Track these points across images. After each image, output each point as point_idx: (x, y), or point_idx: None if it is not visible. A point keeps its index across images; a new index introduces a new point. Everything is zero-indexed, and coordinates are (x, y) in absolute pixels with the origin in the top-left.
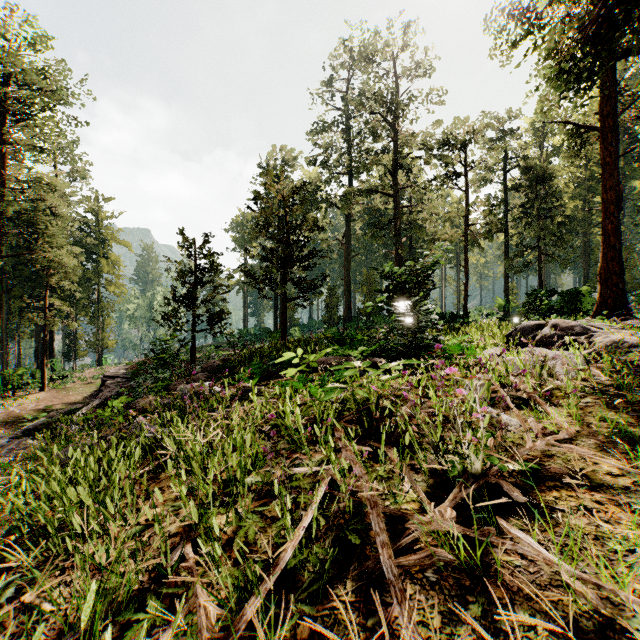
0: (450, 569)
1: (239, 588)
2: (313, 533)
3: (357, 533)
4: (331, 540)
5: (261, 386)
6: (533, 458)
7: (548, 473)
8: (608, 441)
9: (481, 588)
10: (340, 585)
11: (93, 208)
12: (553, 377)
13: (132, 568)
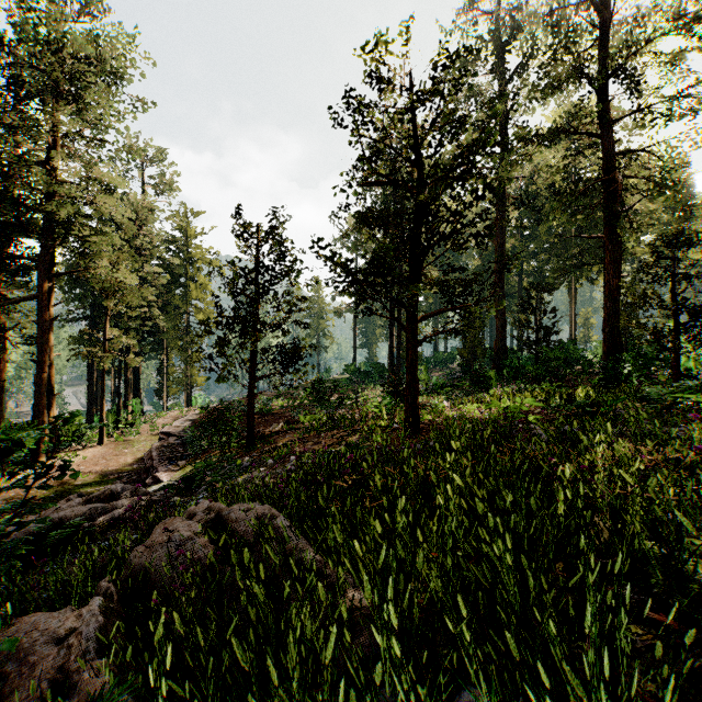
0: None
1: None
2: None
3: None
4: None
5: None
6: None
7: None
8: None
9: None
10: None
11: (181, 224)
12: None
13: None
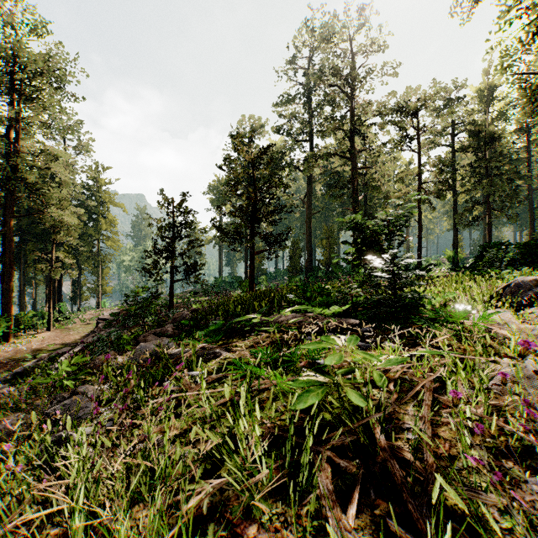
0: None
1: None
2: None
3: None
4: None
5: (222, 347)
6: None
7: None
8: None
9: None
10: None
11: (94, 176)
12: None
13: None
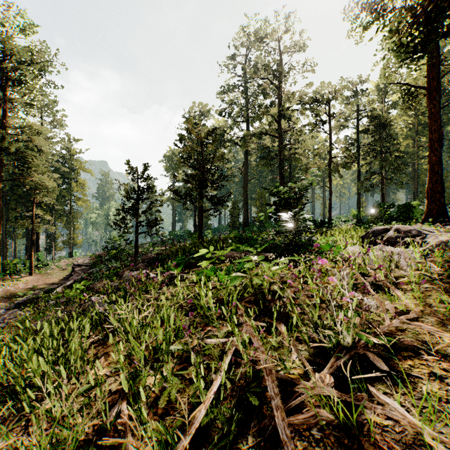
0: (331, 427)
1: (162, 442)
2: (221, 396)
3: (256, 394)
4: (235, 401)
5: (184, 273)
6: (389, 332)
7: (402, 345)
8: (446, 319)
9: (357, 445)
10: (243, 440)
11: (66, 146)
12: (398, 268)
13: (79, 422)
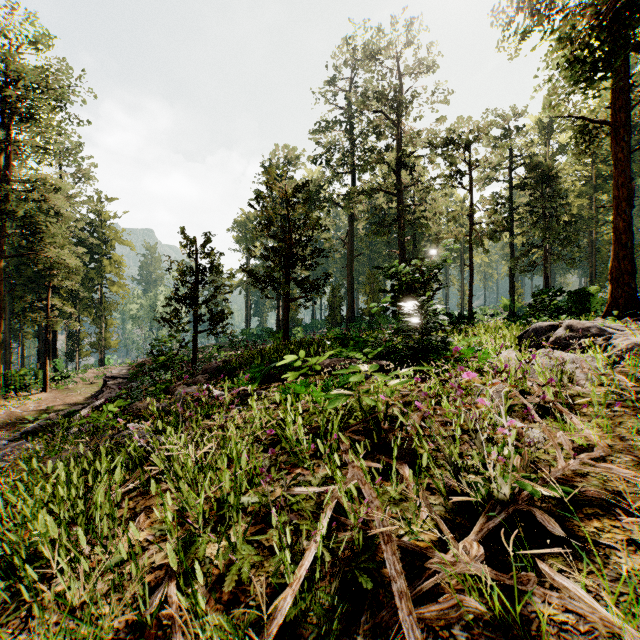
0: (482, 624)
1: None
2: (317, 575)
3: (368, 571)
4: (338, 583)
5: (262, 389)
6: (564, 478)
7: (584, 497)
8: None
9: None
10: None
11: (96, 208)
12: (573, 382)
13: (106, 613)
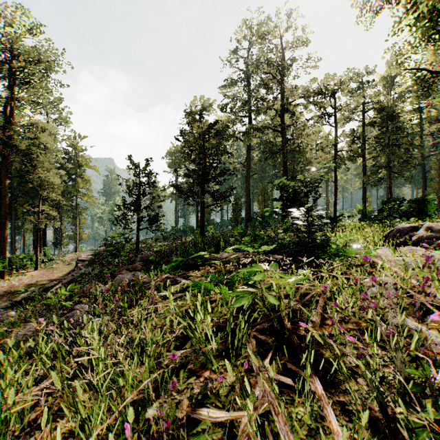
0: None
1: None
2: None
3: None
4: None
5: (181, 277)
6: None
7: None
8: None
9: None
10: None
11: (72, 143)
12: None
13: None
